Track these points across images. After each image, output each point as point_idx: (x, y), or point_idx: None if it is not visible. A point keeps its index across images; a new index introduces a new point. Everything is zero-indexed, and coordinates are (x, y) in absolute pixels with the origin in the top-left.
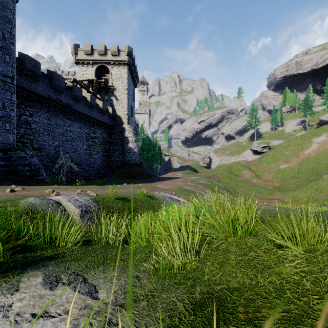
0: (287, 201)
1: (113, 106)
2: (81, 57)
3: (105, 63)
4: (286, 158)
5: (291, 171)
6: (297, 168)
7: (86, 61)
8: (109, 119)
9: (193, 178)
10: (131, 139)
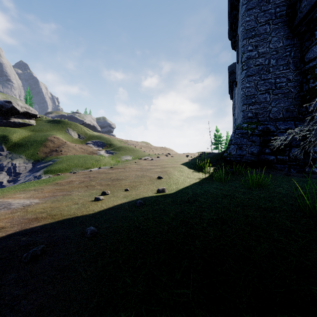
0: None
1: None
2: None
3: None
4: None
5: None
6: None
7: None
8: None
9: None
10: None
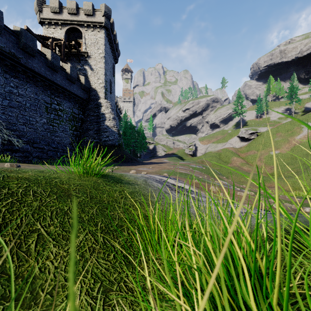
0: (287, 189)
1: (86, 77)
2: (46, 15)
3: (77, 25)
4: (276, 144)
5: (283, 157)
6: (290, 154)
7: (53, 21)
8: (81, 91)
9: (183, 162)
10: (109, 116)
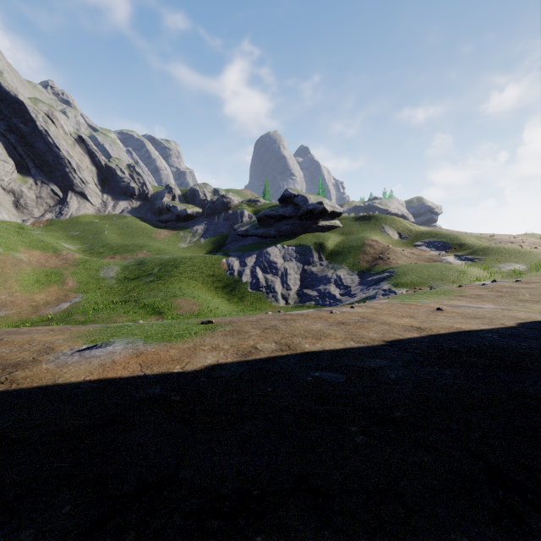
0: None
1: None
2: None
3: None
4: None
5: None
6: None
7: None
8: None
9: None
10: None
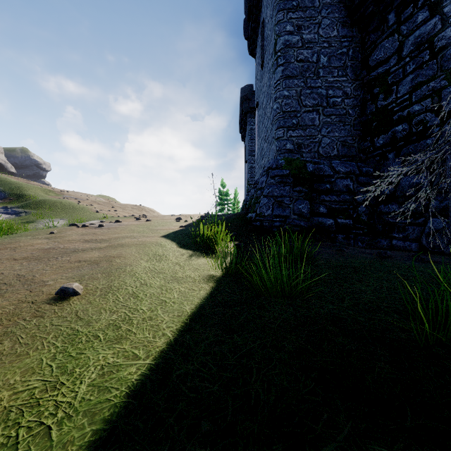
0: None
1: None
2: None
3: None
4: None
5: None
6: None
7: None
8: None
9: None
10: None
